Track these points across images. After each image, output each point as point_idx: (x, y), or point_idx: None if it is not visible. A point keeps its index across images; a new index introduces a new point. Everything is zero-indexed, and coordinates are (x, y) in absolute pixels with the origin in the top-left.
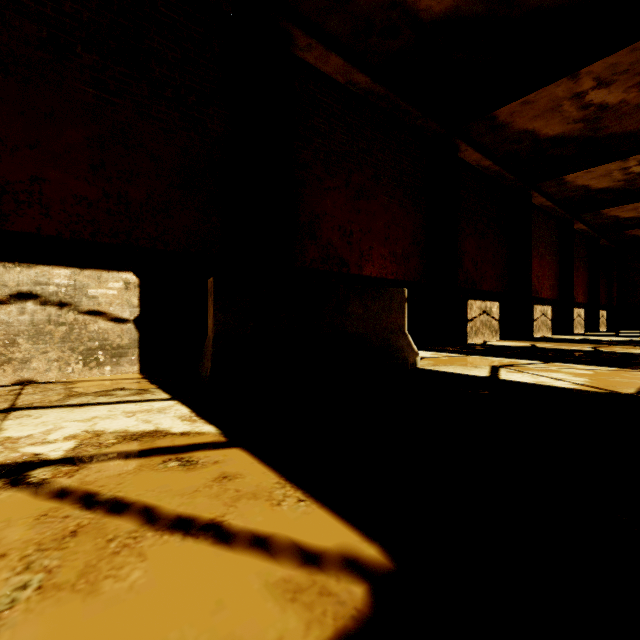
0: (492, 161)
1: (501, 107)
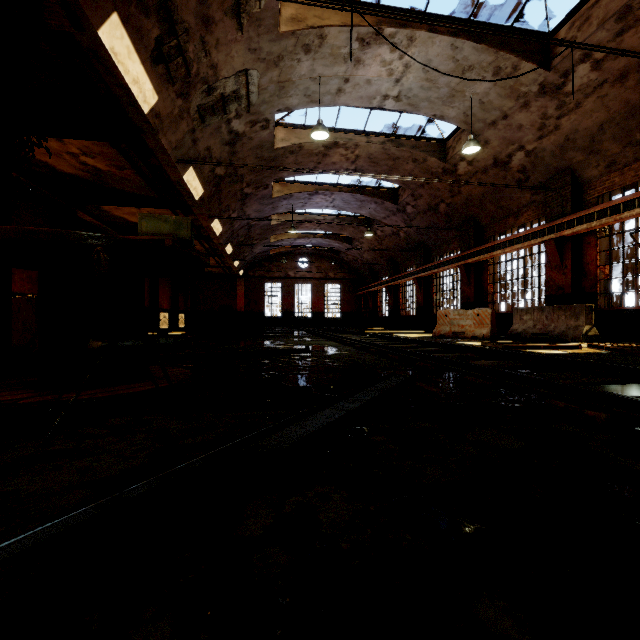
0: (101, 223)
1: (104, 205)
